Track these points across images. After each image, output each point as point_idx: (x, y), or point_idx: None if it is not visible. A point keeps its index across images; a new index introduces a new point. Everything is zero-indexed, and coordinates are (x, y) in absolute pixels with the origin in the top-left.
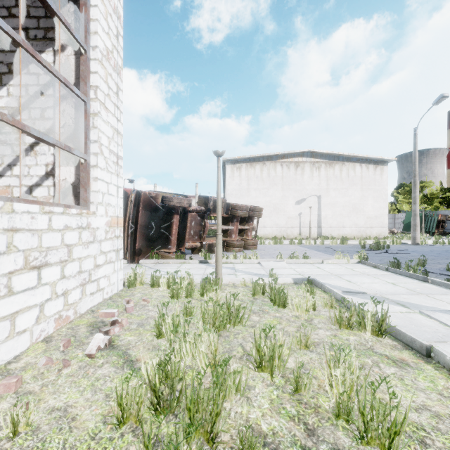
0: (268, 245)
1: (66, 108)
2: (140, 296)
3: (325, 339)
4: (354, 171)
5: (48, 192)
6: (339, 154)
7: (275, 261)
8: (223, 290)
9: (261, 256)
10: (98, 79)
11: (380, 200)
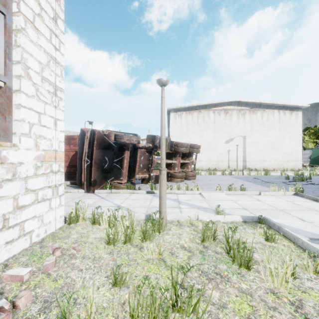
0: (204, 175)
1: None
2: (76, 238)
3: None
4: (273, 116)
5: None
6: (261, 102)
7: (215, 193)
8: (168, 230)
9: (201, 186)
10: None
11: (295, 139)
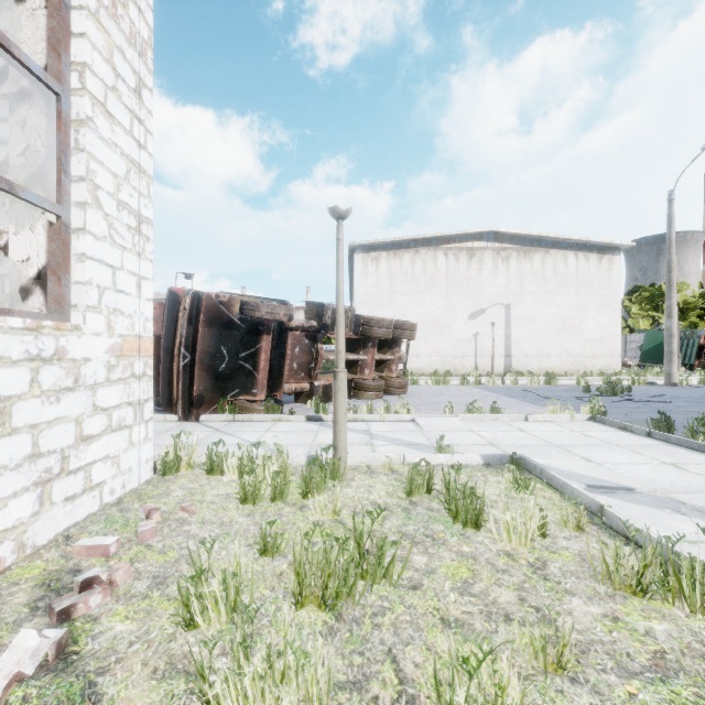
0: (424, 386)
1: (29, 116)
2: (182, 496)
3: (596, 631)
4: (564, 265)
5: (0, 287)
6: (541, 236)
7: (441, 418)
8: (349, 480)
9: (416, 406)
10: (88, 50)
11: (607, 312)
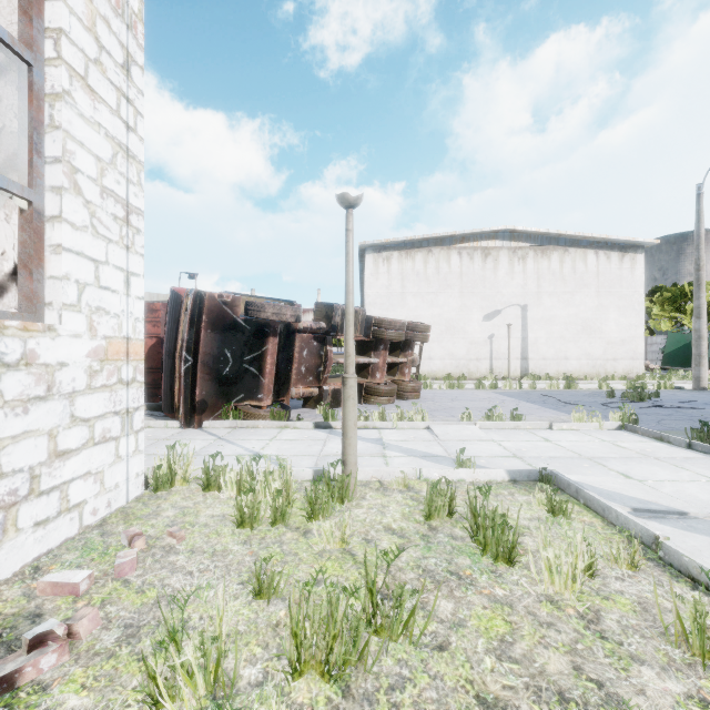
0: (438, 390)
1: (5, 94)
2: (172, 517)
3: None
4: (584, 264)
5: None
6: (560, 234)
7: (458, 426)
8: (359, 498)
9: (430, 412)
10: (65, 15)
11: (629, 313)
